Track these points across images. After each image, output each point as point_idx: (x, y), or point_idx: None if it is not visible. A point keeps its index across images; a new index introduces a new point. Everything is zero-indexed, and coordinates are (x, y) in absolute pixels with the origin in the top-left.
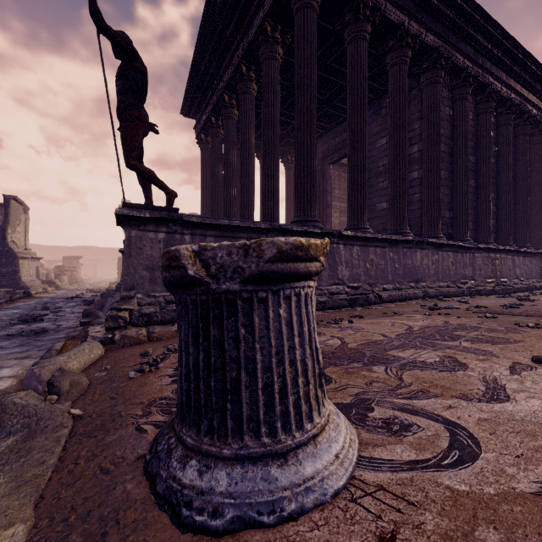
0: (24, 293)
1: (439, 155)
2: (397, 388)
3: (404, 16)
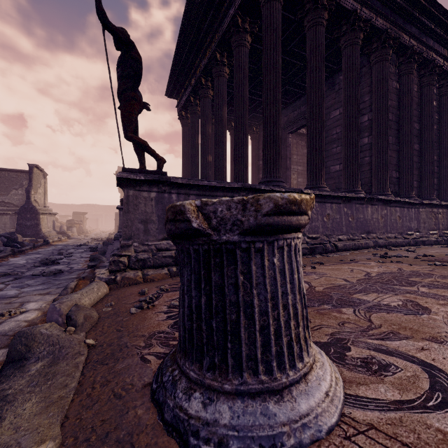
0: (44, 241)
1: (387, 123)
2: (368, 329)
3: (356, 3)
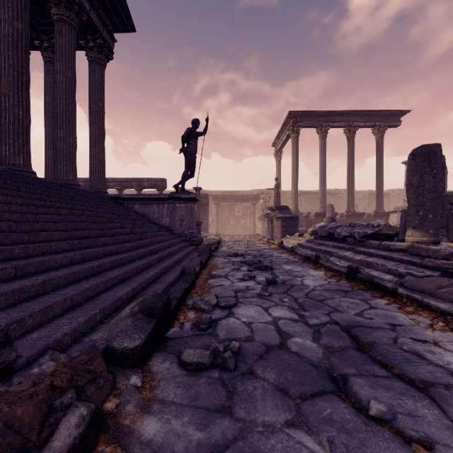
0: None
1: None
2: None
3: None
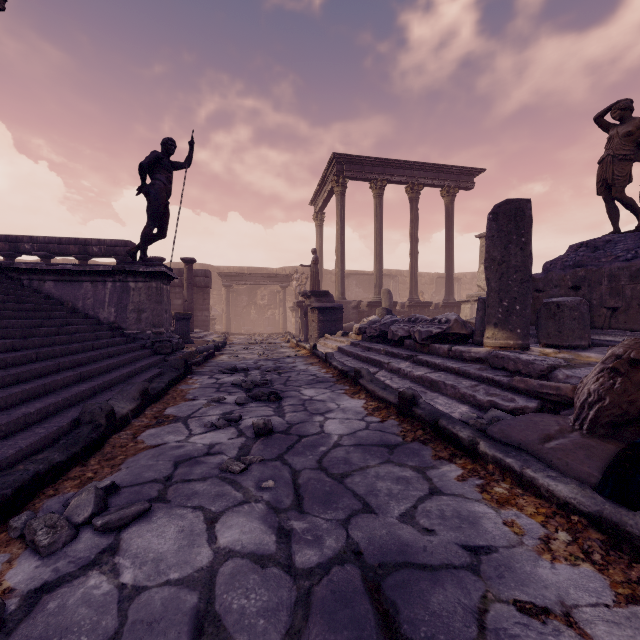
0: None
1: None
2: None
3: None
